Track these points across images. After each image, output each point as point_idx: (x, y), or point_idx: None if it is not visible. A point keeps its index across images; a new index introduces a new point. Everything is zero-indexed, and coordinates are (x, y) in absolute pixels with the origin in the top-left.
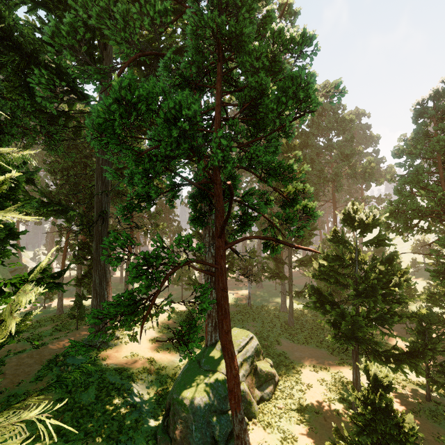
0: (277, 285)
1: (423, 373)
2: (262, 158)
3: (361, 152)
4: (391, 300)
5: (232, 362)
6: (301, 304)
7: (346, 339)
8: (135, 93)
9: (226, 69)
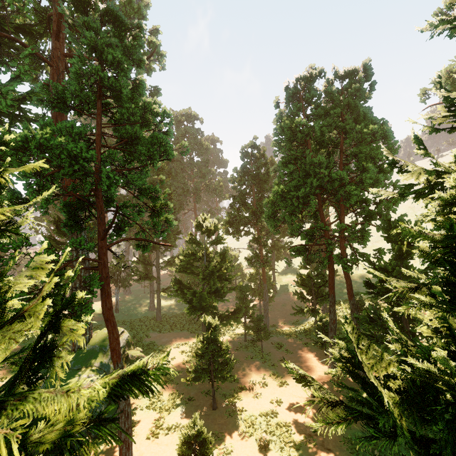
0: (145, 289)
1: (240, 322)
2: (137, 183)
3: (214, 173)
4: (223, 278)
5: (114, 329)
6: (168, 302)
7: (197, 310)
8: (50, 142)
9: (105, 104)
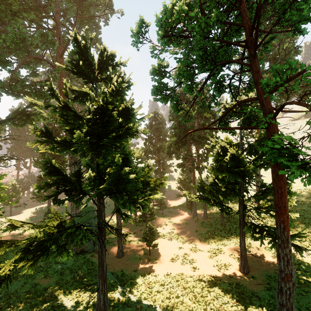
0: None
1: (152, 200)
2: None
3: None
4: None
5: None
6: None
7: None
8: None
9: None
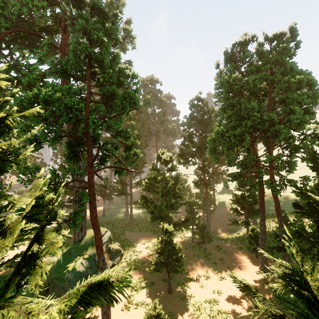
0: (123, 201)
1: (189, 228)
2: (114, 126)
3: (170, 120)
4: (176, 196)
5: (98, 231)
6: (138, 210)
7: (157, 218)
8: (52, 97)
9: (93, 72)
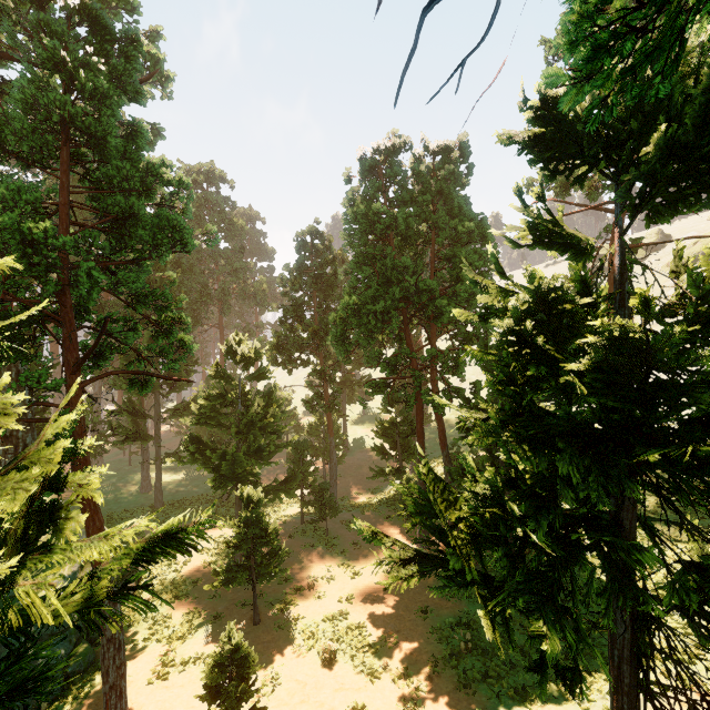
0: (132, 458)
1: (295, 494)
2: (133, 285)
3: (253, 269)
4: (269, 431)
5: (96, 514)
6: (175, 476)
7: (227, 480)
8: None
9: (75, 156)
